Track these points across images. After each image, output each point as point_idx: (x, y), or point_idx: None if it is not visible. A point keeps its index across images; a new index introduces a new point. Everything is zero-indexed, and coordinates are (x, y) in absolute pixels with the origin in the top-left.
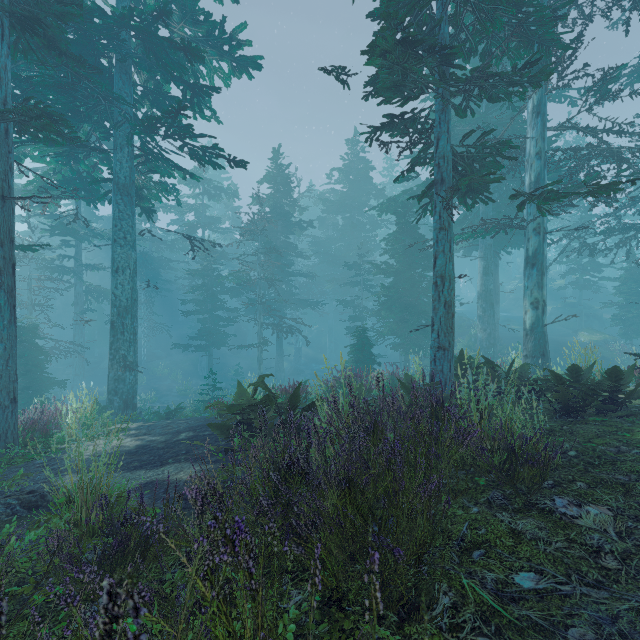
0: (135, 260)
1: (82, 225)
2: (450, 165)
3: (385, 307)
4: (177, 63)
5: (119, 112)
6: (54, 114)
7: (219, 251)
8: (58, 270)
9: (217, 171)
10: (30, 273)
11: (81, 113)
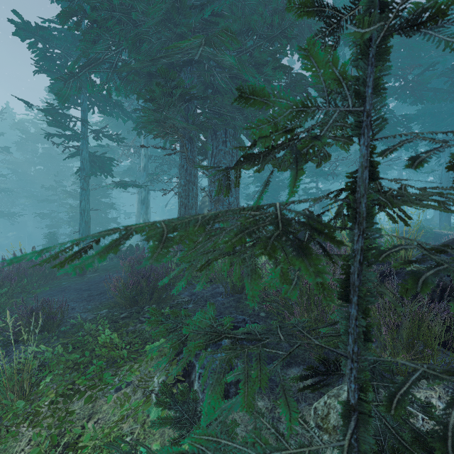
0: None
1: None
2: (88, 163)
3: (74, 219)
4: None
5: None
6: None
7: None
8: None
9: None
10: None
11: None
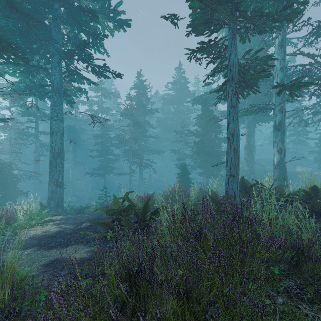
0: (63, 128)
1: (38, 111)
2: (237, 70)
3: (196, 153)
4: (84, 20)
5: (53, 47)
6: (11, 43)
7: (110, 125)
8: (26, 134)
9: (109, 84)
10: (10, 135)
11: (34, 49)
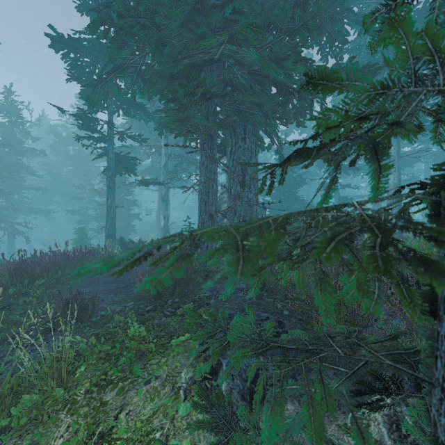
0: None
1: None
2: (114, 162)
3: (101, 215)
4: None
5: None
6: None
7: None
8: None
9: None
10: None
11: None
